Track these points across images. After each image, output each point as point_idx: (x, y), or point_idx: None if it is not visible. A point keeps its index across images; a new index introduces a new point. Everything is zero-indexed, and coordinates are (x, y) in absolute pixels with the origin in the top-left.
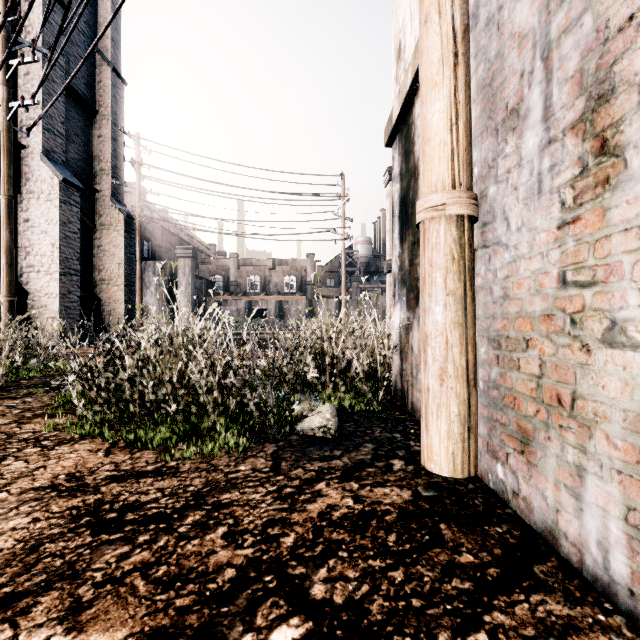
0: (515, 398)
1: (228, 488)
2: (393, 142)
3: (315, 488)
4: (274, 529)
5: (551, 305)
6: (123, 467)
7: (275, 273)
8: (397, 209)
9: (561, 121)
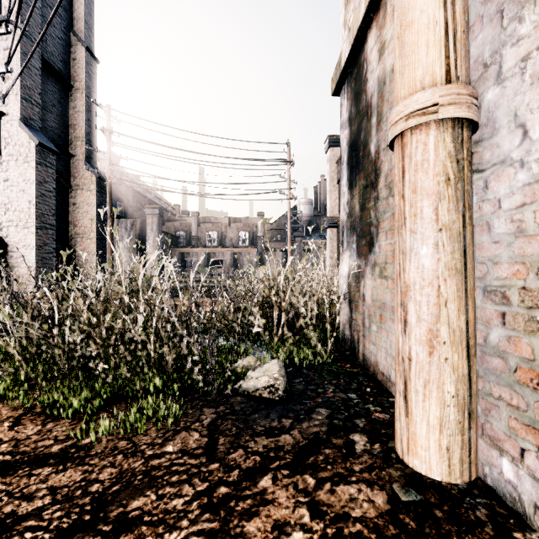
0: None
1: (143, 487)
2: (341, 89)
3: (258, 487)
4: None
5: None
6: (23, 447)
7: (230, 229)
8: (345, 155)
9: None
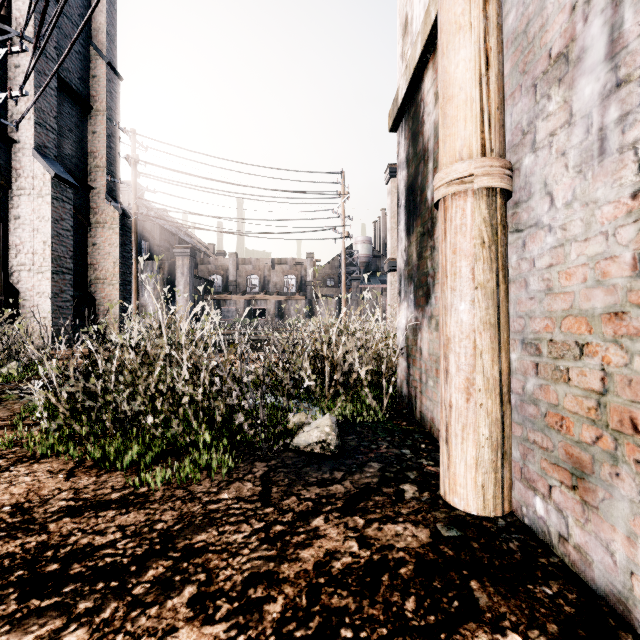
0: (562, 418)
1: (205, 525)
2: (398, 126)
3: (311, 525)
4: (257, 590)
5: (621, 300)
6: (83, 495)
7: (274, 273)
8: (403, 198)
9: (638, 53)
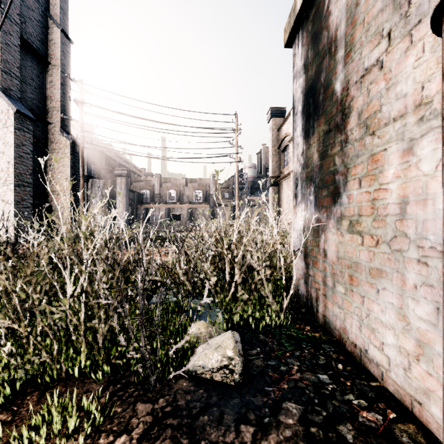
0: None
1: None
2: (294, 38)
3: None
4: None
5: None
6: None
7: (187, 188)
8: (300, 105)
9: None
